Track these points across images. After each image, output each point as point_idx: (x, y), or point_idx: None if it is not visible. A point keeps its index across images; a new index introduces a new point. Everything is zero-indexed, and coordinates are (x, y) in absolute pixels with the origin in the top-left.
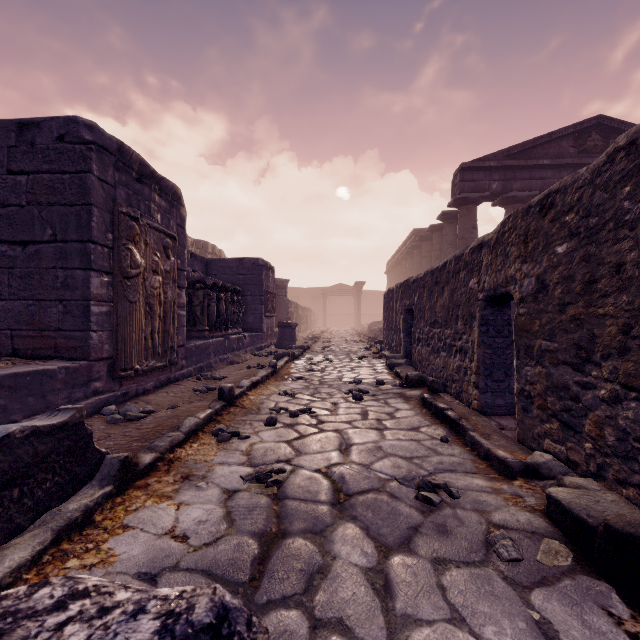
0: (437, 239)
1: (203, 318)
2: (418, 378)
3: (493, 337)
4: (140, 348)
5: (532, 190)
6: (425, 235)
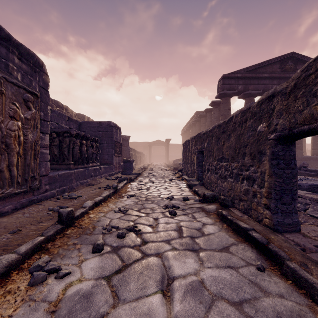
0: (209, 116)
1: (69, 156)
2: (212, 196)
3: (283, 169)
4: None
5: (259, 90)
6: (202, 114)
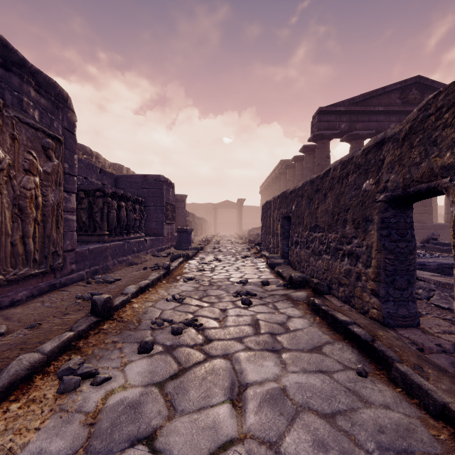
0: (299, 167)
1: (103, 224)
2: (302, 279)
3: (396, 241)
4: (3, 255)
5: (370, 130)
6: (290, 164)
